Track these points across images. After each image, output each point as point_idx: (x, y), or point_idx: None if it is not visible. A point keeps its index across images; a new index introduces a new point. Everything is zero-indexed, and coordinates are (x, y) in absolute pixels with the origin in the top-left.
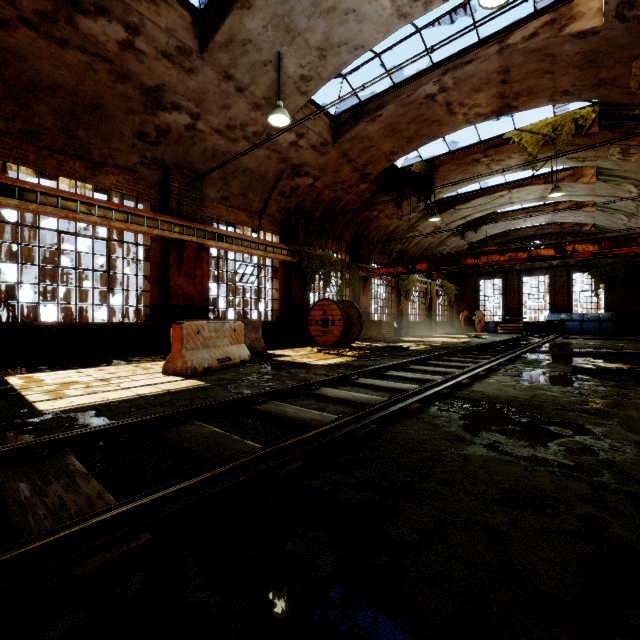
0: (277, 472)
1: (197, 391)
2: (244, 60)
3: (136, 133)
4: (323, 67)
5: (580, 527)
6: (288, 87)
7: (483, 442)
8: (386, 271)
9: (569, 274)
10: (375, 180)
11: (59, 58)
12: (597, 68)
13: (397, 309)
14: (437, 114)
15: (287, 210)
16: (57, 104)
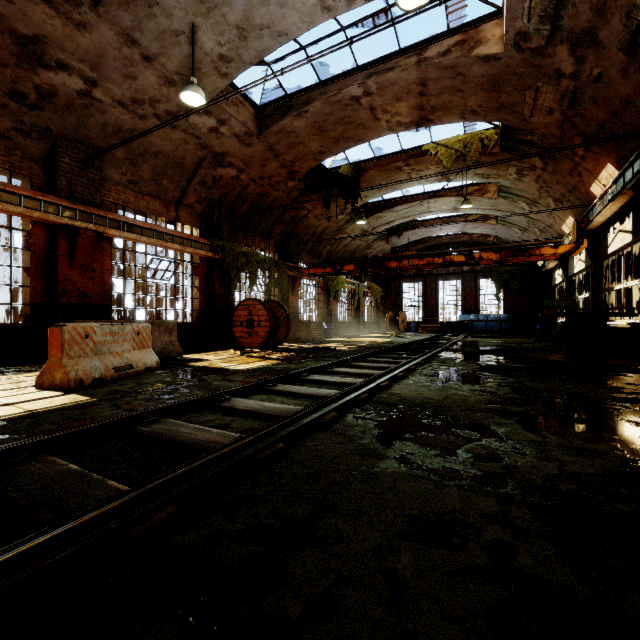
0: (134, 529)
1: (74, 410)
2: (151, 25)
3: (7, 91)
4: (244, 49)
5: (488, 559)
6: (205, 65)
7: (395, 455)
8: (315, 271)
9: (477, 279)
10: (303, 178)
11: None
12: (499, 92)
13: (327, 309)
14: (362, 118)
15: (209, 202)
16: None
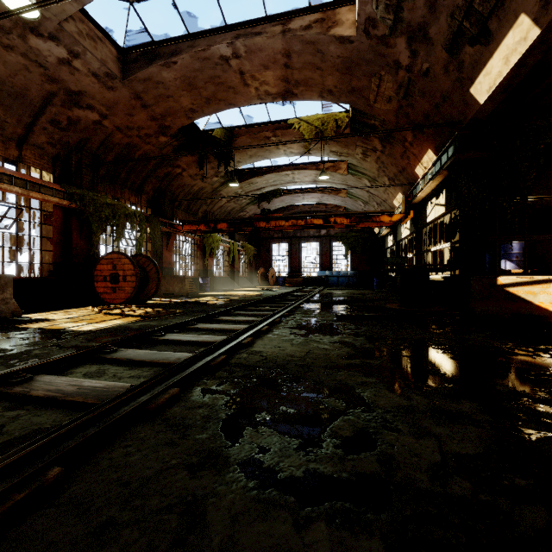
0: None
1: None
2: None
3: None
4: None
5: None
6: None
7: (243, 457)
8: (189, 228)
9: (331, 242)
10: (176, 135)
11: None
12: (351, 76)
13: (203, 265)
14: (232, 81)
15: (64, 145)
16: None
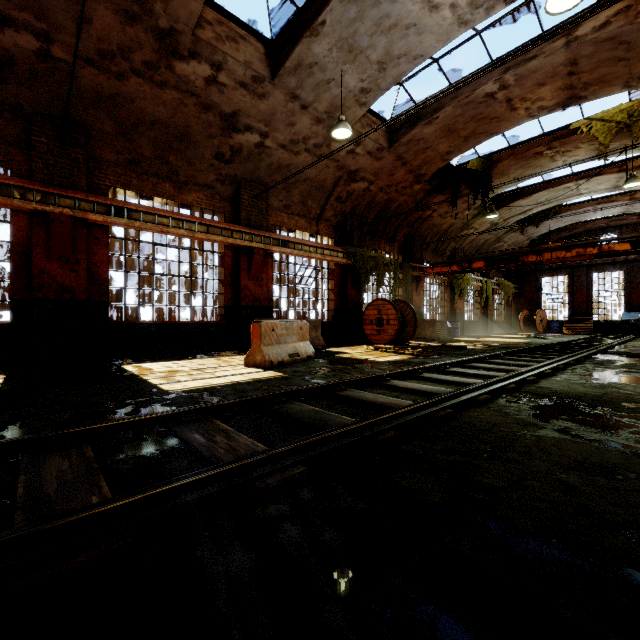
0: (379, 437)
1: (280, 380)
2: (309, 81)
3: (214, 154)
4: (382, 79)
5: None
6: (348, 100)
7: (554, 427)
8: (440, 270)
9: None
10: (429, 180)
11: (158, 98)
12: None
13: (450, 308)
14: (496, 111)
15: (342, 214)
16: (154, 136)
